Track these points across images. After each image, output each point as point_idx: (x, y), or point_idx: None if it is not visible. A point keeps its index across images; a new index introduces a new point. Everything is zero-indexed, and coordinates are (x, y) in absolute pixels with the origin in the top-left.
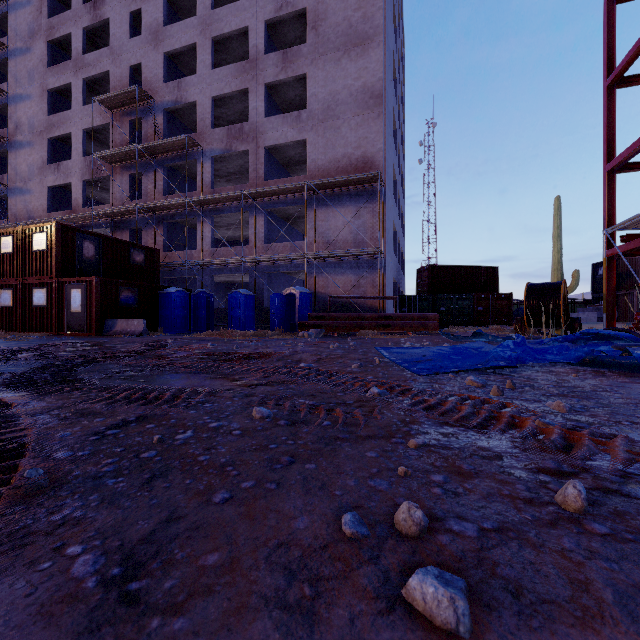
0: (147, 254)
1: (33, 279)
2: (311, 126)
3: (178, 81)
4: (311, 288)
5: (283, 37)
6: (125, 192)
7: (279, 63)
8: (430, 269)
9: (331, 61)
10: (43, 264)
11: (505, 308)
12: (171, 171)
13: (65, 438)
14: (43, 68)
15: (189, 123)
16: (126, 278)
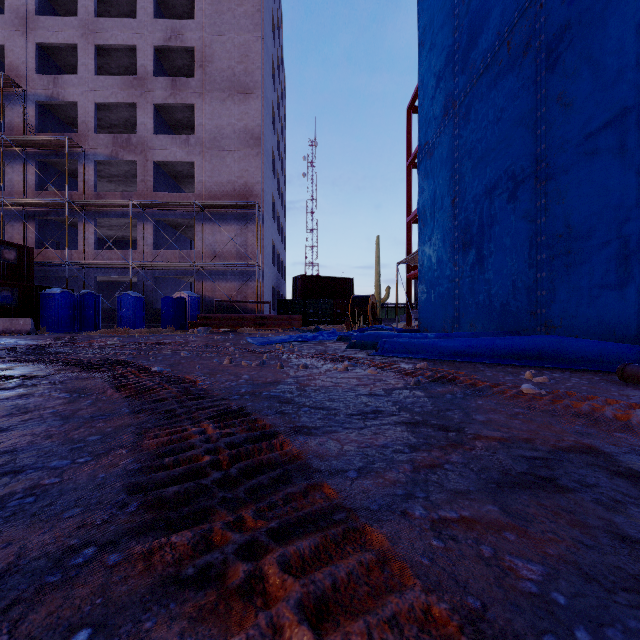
0: (20, 252)
1: None
2: (199, 151)
3: (54, 76)
4: (199, 292)
5: (171, 61)
6: None
7: (168, 88)
8: (303, 278)
9: (217, 99)
10: None
11: None
12: (43, 165)
13: None
14: None
15: (64, 117)
16: None
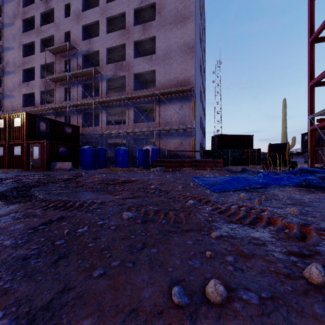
0: (73, 128)
1: (14, 141)
2: (157, 63)
3: (89, 40)
4: (157, 146)
5: (143, 17)
6: (62, 97)
7: (141, 30)
8: (218, 136)
9: (168, 29)
10: (19, 134)
11: (257, 156)
12: (86, 86)
13: (14, 231)
14: (20, 33)
15: (95, 61)
16: (62, 141)
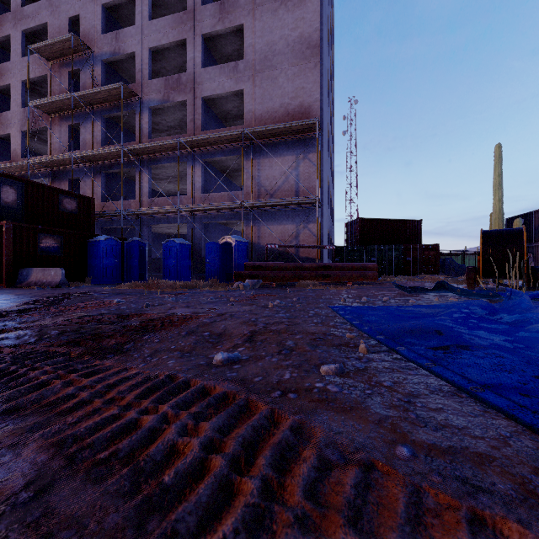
0: (80, 202)
1: None
2: (248, 76)
3: (116, 32)
4: (248, 238)
5: None
6: (64, 143)
7: (216, 14)
8: (360, 222)
9: (268, 11)
10: None
11: (432, 258)
12: (110, 123)
13: None
14: None
15: (129, 78)
16: (55, 226)
